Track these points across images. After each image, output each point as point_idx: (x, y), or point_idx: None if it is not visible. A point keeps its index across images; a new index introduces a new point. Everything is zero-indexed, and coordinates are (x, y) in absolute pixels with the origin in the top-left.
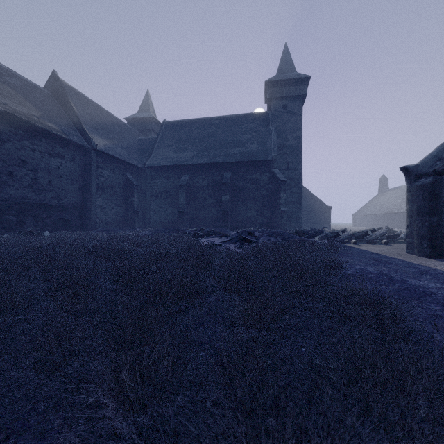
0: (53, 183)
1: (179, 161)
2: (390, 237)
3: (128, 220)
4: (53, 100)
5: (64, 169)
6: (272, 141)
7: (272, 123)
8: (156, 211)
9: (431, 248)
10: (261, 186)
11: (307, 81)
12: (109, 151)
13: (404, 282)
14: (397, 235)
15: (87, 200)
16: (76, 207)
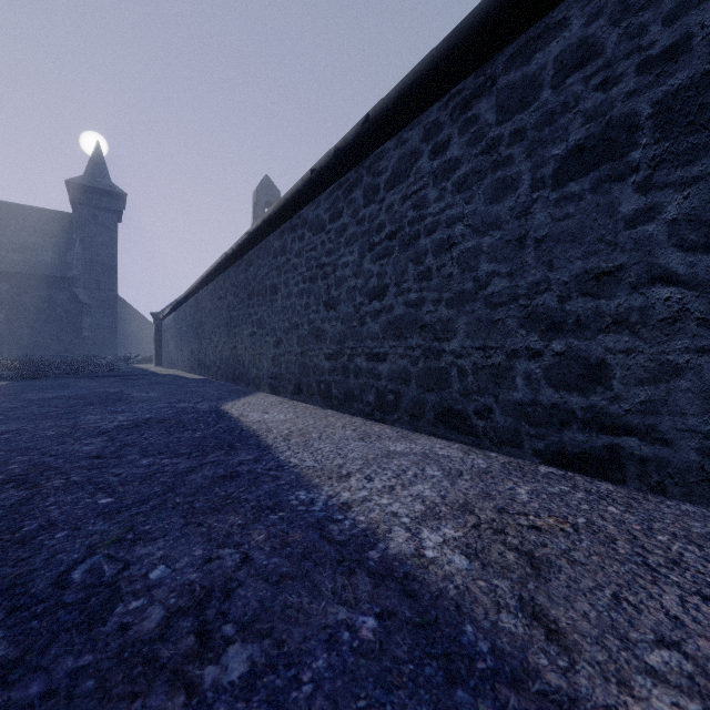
0: None
1: None
2: None
3: None
4: None
5: None
6: (76, 254)
7: (78, 232)
8: None
9: (157, 360)
10: (59, 306)
11: (125, 196)
12: None
13: None
14: None
15: None
16: None
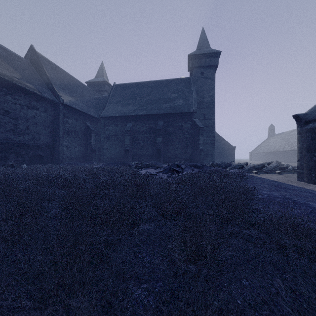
0: (30, 128)
1: (125, 113)
2: (281, 168)
3: (87, 156)
4: (30, 67)
5: (38, 118)
6: (193, 98)
7: (193, 86)
8: (108, 150)
9: None
10: (185, 131)
11: (219, 55)
12: (73, 105)
13: (307, 205)
14: (286, 167)
15: (56, 141)
16: (48, 146)
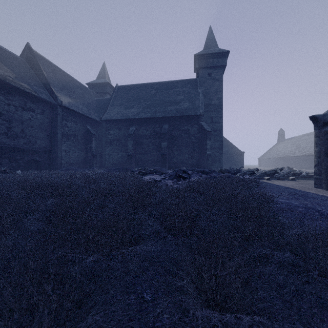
0: (25, 131)
1: (128, 116)
2: (294, 175)
3: (88, 162)
4: (26, 66)
5: (34, 120)
6: (200, 100)
7: (200, 87)
8: (110, 155)
9: None
10: (192, 135)
11: (227, 55)
12: (73, 107)
13: None
14: (299, 173)
15: (54, 146)
16: (45, 151)
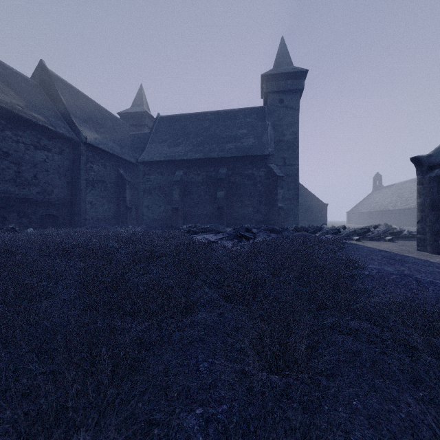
0: (38, 177)
1: (173, 156)
2: (393, 234)
3: (120, 217)
4: (40, 91)
5: (51, 163)
6: (269, 135)
7: (269, 118)
8: (149, 208)
9: None
10: (258, 182)
11: (304, 75)
12: (100, 145)
13: (436, 284)
14: (400, 232)
15: (76, 196)
16: (64, 202)
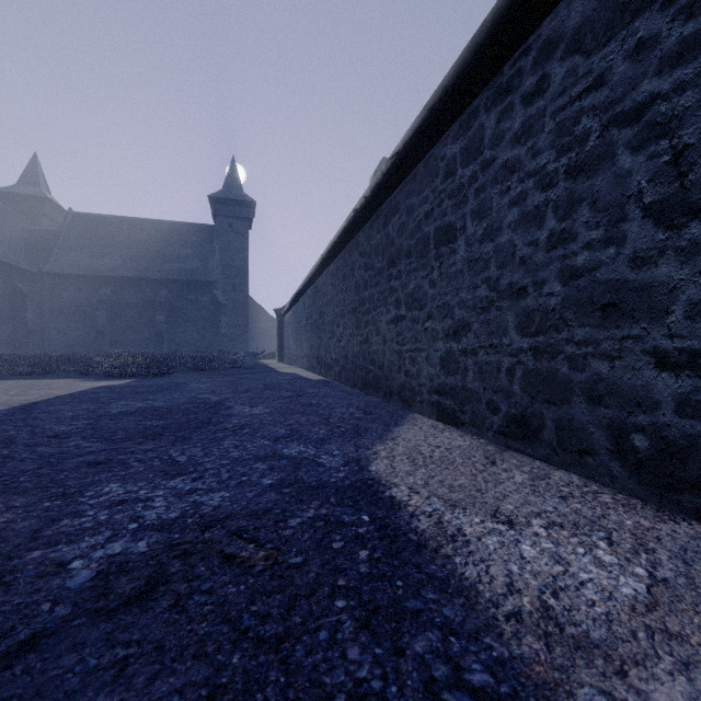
0: None
1: (97, 270)
2: None
3: (18, 342)
4: None
5: None
6: (216, 261)
7: (218, 241)
8: (61, 331)
9: (279, 356)
10: (203, 307)
11: (254, 204)
12: None
13: None
14: None
15: None
16: None
